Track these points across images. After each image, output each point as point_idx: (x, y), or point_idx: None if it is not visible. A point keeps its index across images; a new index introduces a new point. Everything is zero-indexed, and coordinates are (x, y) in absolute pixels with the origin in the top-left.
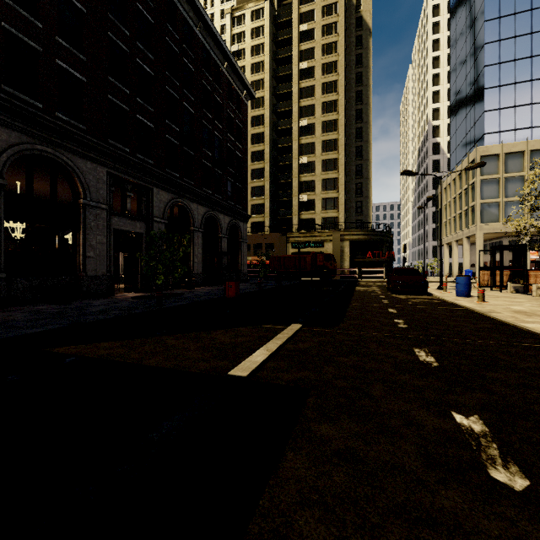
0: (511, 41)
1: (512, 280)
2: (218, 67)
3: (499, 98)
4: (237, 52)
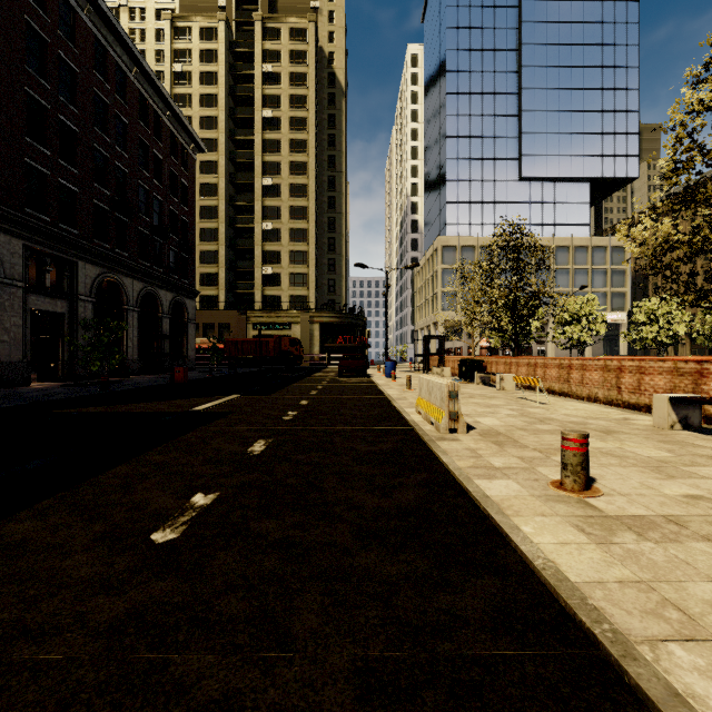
0: (467, 140)
1: (438, 364)
2: (159, 117)
3: (458, 192)
4: (180, 74)
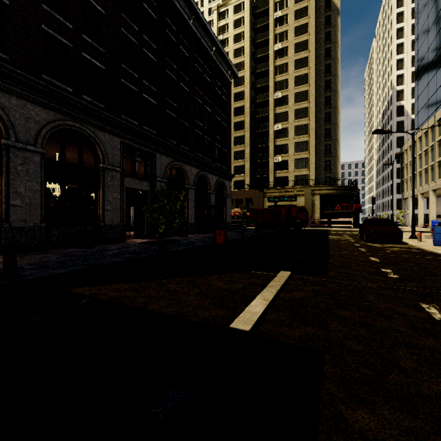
0: None
1: None
2: (208, 52)
3: None
4: (222, 41)
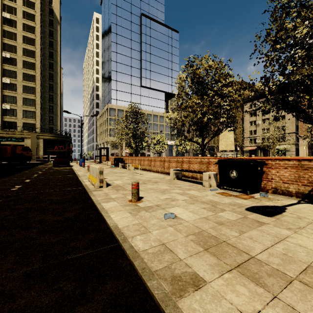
0: (120, 65)
1: (106, 160)
2: None
3: (116, 85)
4: None
